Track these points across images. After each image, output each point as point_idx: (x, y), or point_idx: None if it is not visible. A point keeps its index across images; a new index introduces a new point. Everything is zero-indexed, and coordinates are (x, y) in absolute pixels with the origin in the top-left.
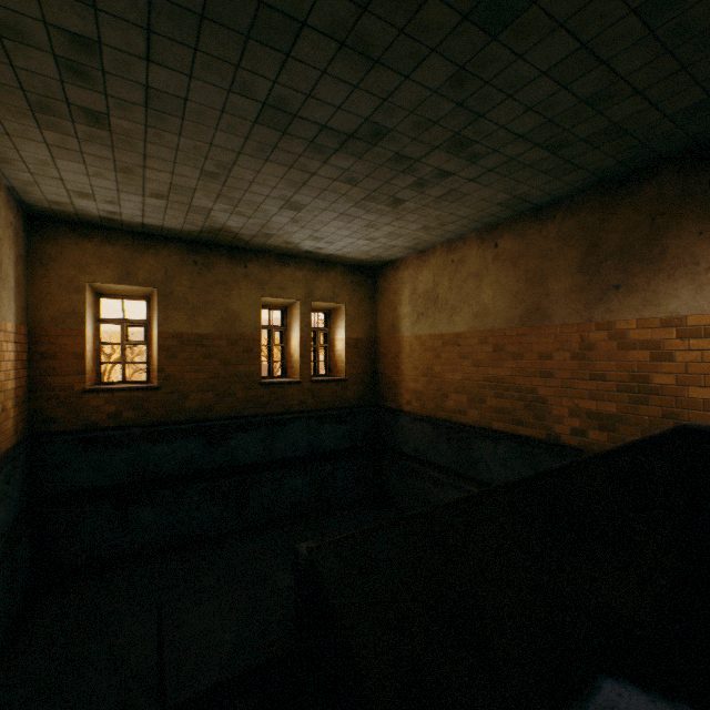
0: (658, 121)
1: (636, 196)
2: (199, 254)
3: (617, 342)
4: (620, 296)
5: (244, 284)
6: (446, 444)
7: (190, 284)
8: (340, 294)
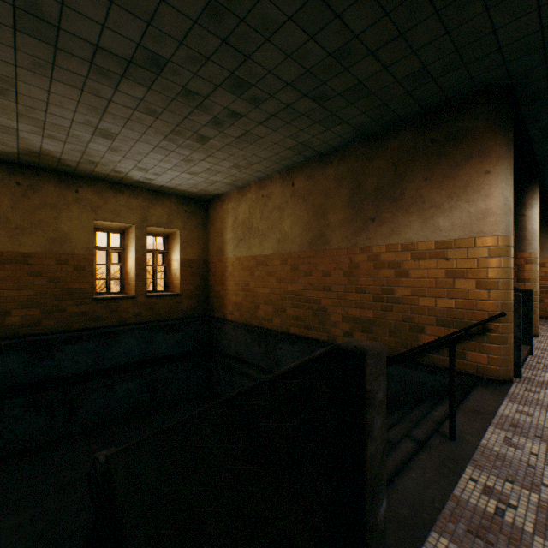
0: (392, 84)
1: (385, 149)
2: (23, 176)
3: (373, 262)
4: (375, 227)
5: (75, 207)
6: (258, 346)
7: (12, 204)
8: (174, 221)
